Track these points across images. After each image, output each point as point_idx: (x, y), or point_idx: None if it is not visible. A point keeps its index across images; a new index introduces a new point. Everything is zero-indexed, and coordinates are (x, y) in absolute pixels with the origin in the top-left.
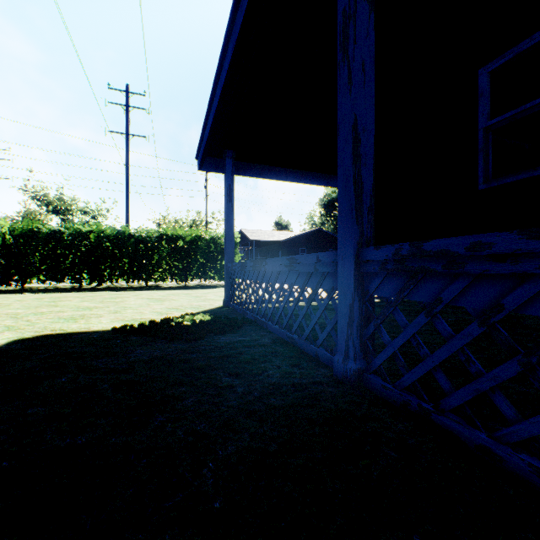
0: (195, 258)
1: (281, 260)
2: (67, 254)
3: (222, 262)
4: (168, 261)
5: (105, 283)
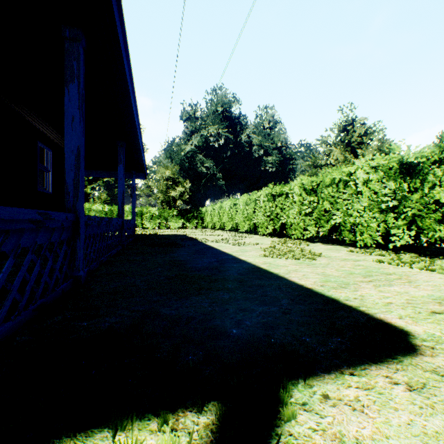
0: None
1: (30, 213)
2: None
3: None
4: None
5: None
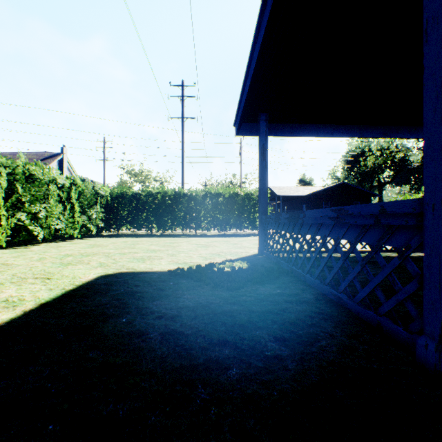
0: (232, 211)
1: (324, 211)
2: (143, 210)
3: (254, 215)
4: (211, 214)
5: (167, 231)
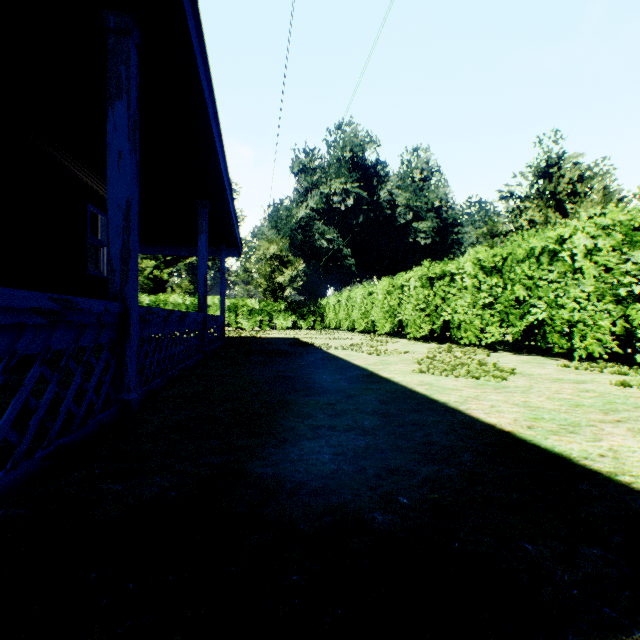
0: None
1: (34, 298)
2: None
3: None
4: None
5: None
